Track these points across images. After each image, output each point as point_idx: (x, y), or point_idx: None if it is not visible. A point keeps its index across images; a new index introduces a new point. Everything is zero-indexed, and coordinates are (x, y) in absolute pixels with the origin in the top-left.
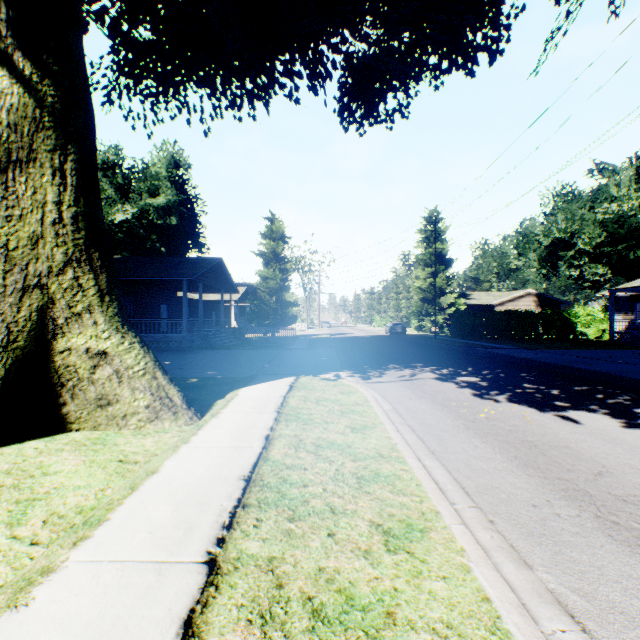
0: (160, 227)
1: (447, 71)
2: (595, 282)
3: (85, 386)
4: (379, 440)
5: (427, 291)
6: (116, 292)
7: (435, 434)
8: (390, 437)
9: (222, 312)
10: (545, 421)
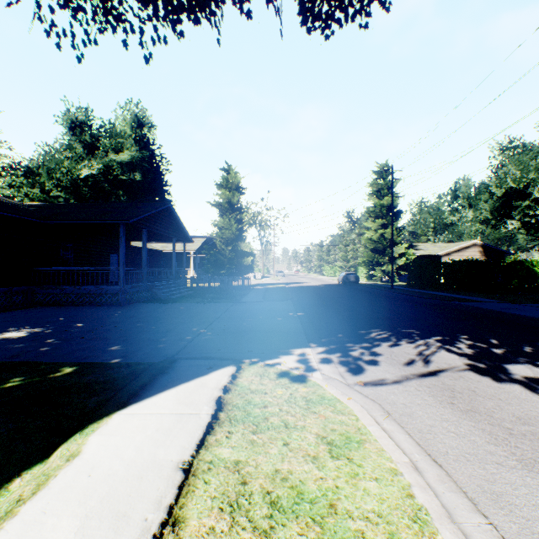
0: (125, 182)
1: None
2: None
3: None
4: None
5: (377, 242)
6: None
7: None
8: None
9: (174, 261)
10: None
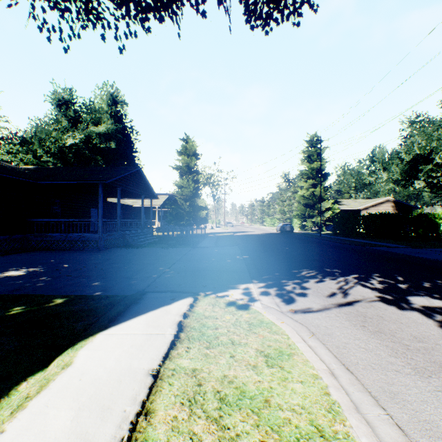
0: (102, 149)
1: None
2: None
3: None
4: None
5: (309, 198)
6: None
7: None
8: None
9: (142, 214)
10: None
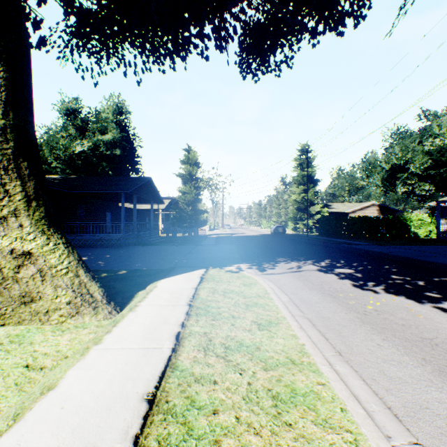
0: (108, 156)
1: (322, 32)
2: (422, 196)
3: (9, 284)
4: (286, 340)
5: (300, 202)
6: (44, 198)
7: (335, 329)
8: (296, 336)
9: (152, 217)
10: (430, 314)
